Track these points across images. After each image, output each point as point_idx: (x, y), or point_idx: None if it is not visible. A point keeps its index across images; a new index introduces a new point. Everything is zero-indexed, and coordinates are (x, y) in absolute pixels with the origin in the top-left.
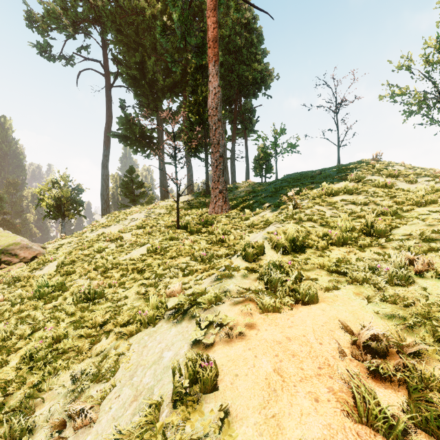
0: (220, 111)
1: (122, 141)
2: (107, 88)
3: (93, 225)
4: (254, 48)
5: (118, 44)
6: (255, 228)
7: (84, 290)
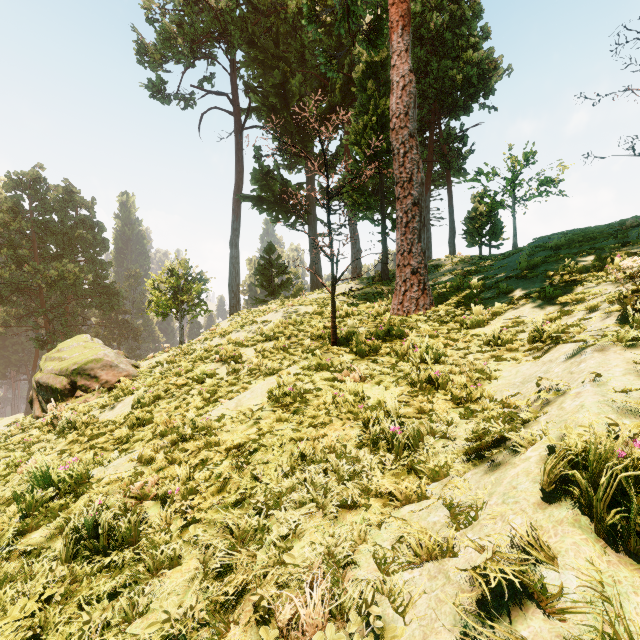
0: (413, 118)
1: (256, 205)
2: (237, 132)
3: (211, 330)
4: (466, 28)
5: (251, 65)
6: (507, 349)
7: (86, 521)
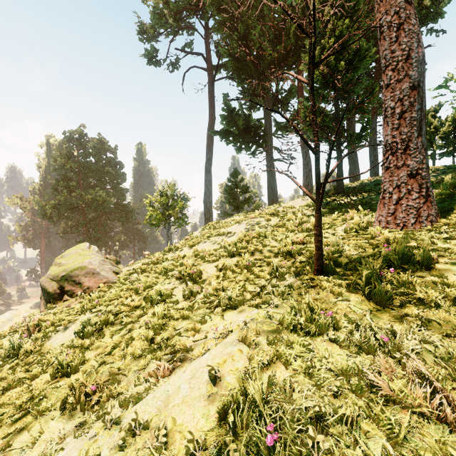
0: None
1: (224, 138)
2: (210, 83)
3: (185, 239)
4: None
5: (220, 28)
6: None
7: None
